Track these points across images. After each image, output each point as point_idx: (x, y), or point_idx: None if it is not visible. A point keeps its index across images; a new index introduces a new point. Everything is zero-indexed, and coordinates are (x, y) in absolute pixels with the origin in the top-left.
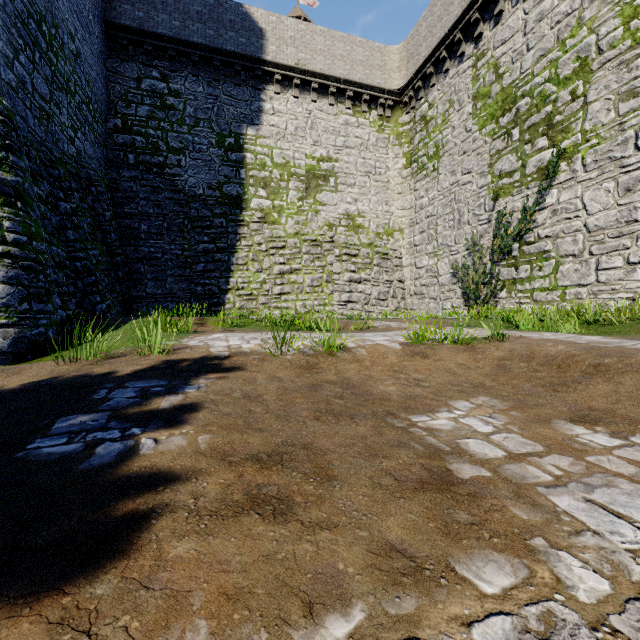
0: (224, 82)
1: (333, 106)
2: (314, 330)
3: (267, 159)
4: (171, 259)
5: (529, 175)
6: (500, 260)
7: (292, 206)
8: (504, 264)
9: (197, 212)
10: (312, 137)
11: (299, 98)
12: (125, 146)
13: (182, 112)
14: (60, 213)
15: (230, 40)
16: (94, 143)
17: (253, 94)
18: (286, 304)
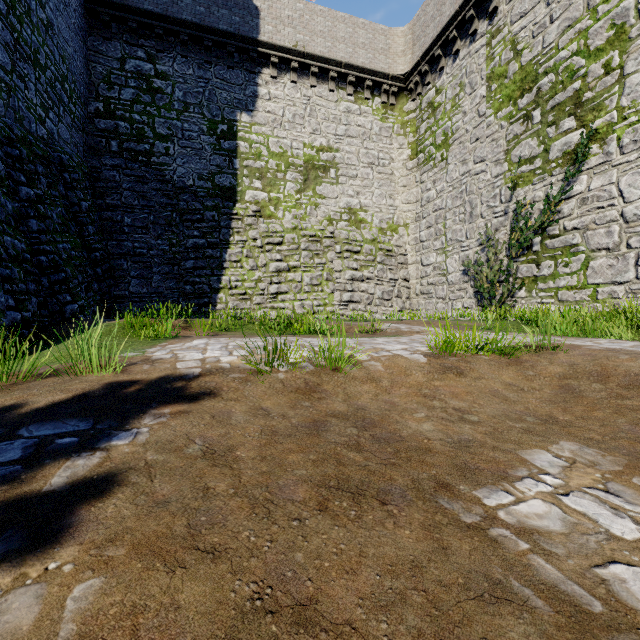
0: (216, 64)
1: (334, 92)
2: (314, 334)
3: (263, 148)
4: (157, 255)
5: (553, 161)
6: (518, 256)
7: (290, 199)
8: (523, 260)
9: (186, 204)
10: (311, 125)
11: (297, 83)
12: (107, 132)
13: (170, 96)
14: (20, 199)
15: (222, 18)
16: (71, 127)
17: (247, 78)
18: (283, 304)
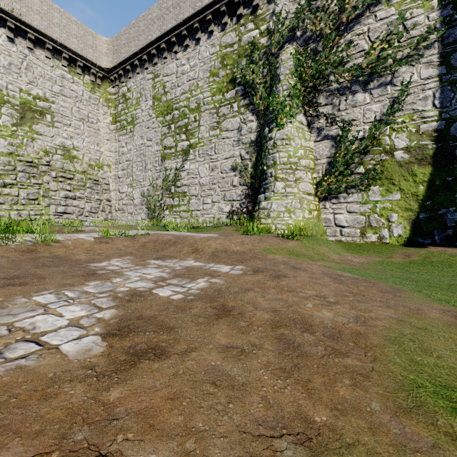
0: None
1: (50, 59)
2: (31, 233)
3: None
4: None
5: (178, 151)
6: (166, 194)
7: (5, 129)
8: (168, 196)
9: None
10: (28, 77)
11: (13, 39)
12: None
13: None
14: None
15: None
16: None
17: None
18: None
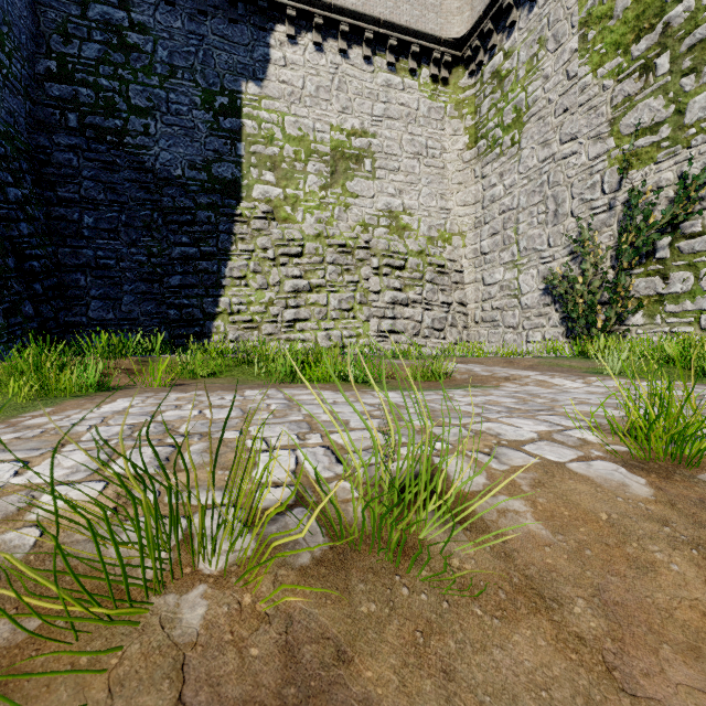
0: (213, 16)
1: (369, 60)
2: (341, 380)
3: (276, 129)
4: (130, 268)
5: (692, 125)
6: (632, 266)
7: (312, 197)
8: (640, 272)
9: (172, 201)
10: (340, 101)
11: (322, 46)
12: (63, 101)
13: (151, 56)
14: None
15: None
16: (1, 85)
17: (256, 36)
18: (302, 335)
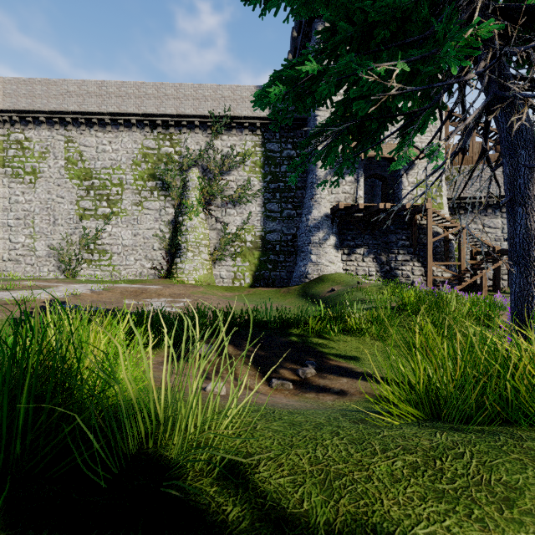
0: None
1: None
2: None
3: None
4: None
5: (99, 215)
6: (84, 249)
7: None
8: (86, 252)
9: None
10: None
11: None
12: None
13: None
14: None
15: None
16: None
17: None
18: None
